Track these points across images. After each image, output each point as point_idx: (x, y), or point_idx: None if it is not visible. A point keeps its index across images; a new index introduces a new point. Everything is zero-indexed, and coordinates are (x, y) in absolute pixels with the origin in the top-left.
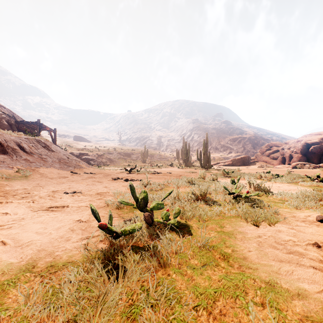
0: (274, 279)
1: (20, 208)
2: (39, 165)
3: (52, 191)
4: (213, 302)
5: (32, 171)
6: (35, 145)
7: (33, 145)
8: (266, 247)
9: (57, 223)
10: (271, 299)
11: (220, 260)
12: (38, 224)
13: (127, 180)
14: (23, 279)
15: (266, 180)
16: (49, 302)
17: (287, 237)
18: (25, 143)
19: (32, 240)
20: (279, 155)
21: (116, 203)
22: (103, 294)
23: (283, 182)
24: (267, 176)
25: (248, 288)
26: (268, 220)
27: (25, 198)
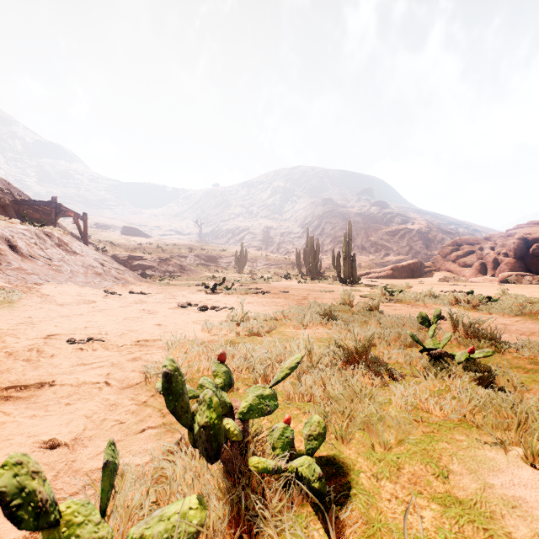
0: None
1: None
2: (43, 279)
3: (47, 335)
4: None
5: (26, 292)
6: (40, 242)
7: (36, 241)
8: None
9: None
10: None
11: None
12: None
13: (205, 308)
14: None
15: (469, 308)
16: None
17: None
18: (22, 239)
19: None
20: (475, 259)
21: None
22: None
23: (506, 314)
24: (471, 301)
25: None
26: None
27: None
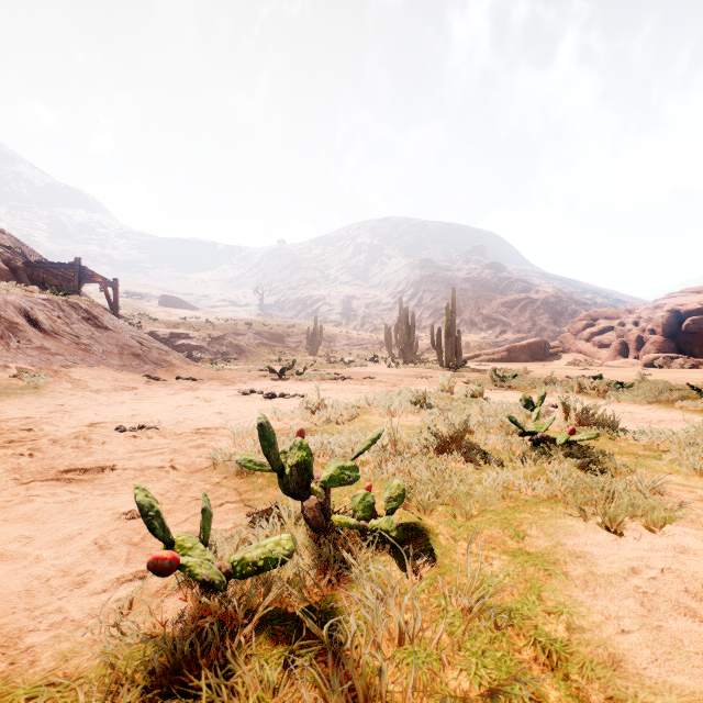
0: None
1: None
2: (71, 360)
3: (90, 423)
4: None
5: (53, 376)
6: (64, 315)
7: (60, 314)
8: (665, 610)
9: (70, 521)
10: None
11: (538, 669)
12: (16, 526)
13: (273, 396)
14: None
15: (595, 396)
16: None
17: None
18: (43, 311)
19: None
20: (614, 337)
21: None
22: None
23: (638, 402)
24: (598, 387)
25: None
26: (644, 514)
27: (17, 444)
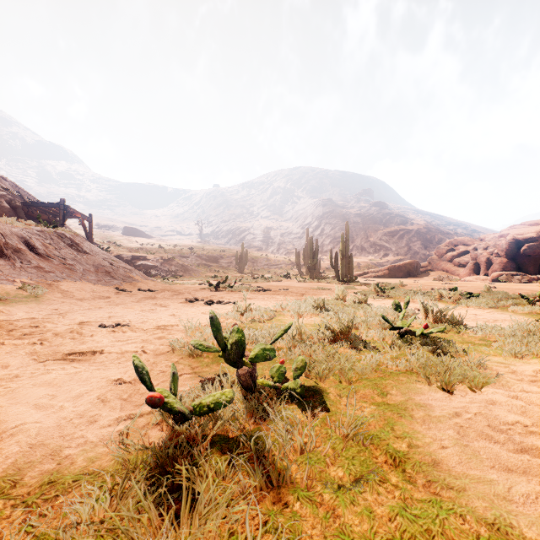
0: (504, 517)
1: (16, 356)
2: (60, 276)
3: (79, 322)
4: None
5: (48, 288)
6: (54, 243)
7: (50, 242)
8: (473, 436)
9: (78, 385)
10: None
11: (387, 467)
12: (42, 388)
13: (212, 303)
14: None
15: (450, 303)
16: None
17: (510, 417)
18: (38, 239)
19: (22, 423)
20: (470, 259)
21: (190, 346)
22: None
23: (482, 307)
24: (453, 296)
25: (453, 539)
26: (469, 380)
27: (30, 336)
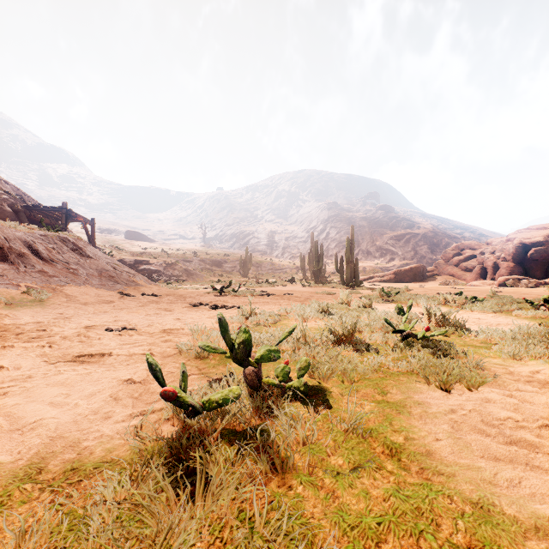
0: (488, 497)
1: (27, 358)
2: (64, 281)
3: (85, 326)
4: (375, 544)
5: (52, 292)
6: (57, 247)
7: (54, 246)
8: (466, 431)
9: (90, 385)
10: (486, 538)
11: (384, 457)
12: (56, 388)
13: (216, 307)
14: (18, 497)
15: (455, 307)
16: (61, 547)
17: (503, 413)
18: (42, 243)
19: (41, 418)
20: (476, 263)
21: (196, 349)
22: (166, 529)
23: (486, 311)
24: (458, 301)
25: (440, 516)
26: (467, 380)
27: (38, 339)
